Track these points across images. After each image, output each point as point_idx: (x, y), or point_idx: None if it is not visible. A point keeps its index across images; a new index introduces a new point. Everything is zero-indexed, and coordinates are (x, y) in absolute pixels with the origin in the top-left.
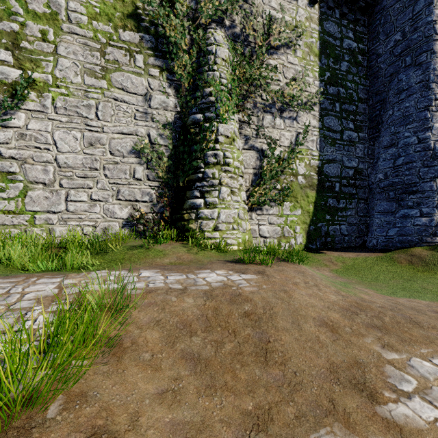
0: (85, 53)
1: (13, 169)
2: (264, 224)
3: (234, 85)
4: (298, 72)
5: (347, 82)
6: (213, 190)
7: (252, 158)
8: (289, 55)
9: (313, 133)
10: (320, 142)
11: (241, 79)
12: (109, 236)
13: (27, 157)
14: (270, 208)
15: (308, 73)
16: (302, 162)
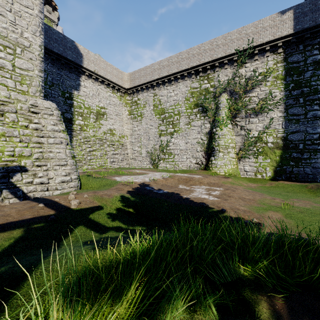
0: (185, 119)
1: (172, 151)
2: (246, 166)
3: (227, 115)
4: (267, 93)
5: (311, 82)
6: (217, 154)
7: (240, 139)
8: (261, 88)
9: (279, 120)
10: (285, 123)
11: (232, 110)
12: (190, 168)
13: (174, 148)
14: (249, 159)
15: (276, 90)
16: (271, 136)
